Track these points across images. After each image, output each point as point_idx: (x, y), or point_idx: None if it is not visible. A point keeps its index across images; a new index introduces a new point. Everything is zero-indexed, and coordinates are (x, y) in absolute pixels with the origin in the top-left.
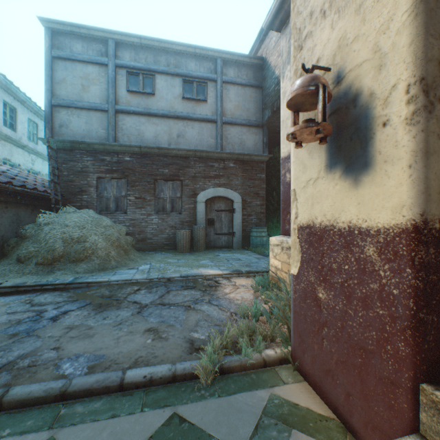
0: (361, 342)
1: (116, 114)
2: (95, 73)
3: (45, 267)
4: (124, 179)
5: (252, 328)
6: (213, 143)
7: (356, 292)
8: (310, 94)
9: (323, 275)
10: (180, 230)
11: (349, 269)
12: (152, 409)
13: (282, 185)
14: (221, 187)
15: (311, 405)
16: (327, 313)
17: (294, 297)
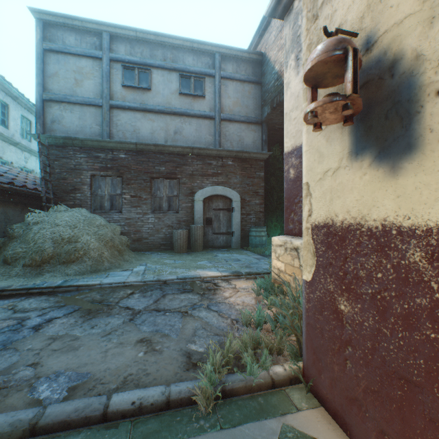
0: (402, 370)
1: (111, 109)
2: (89, 67)
3: (33, 269)
4: (119, 176)
5: (256, 339)
6: (211, 140)
7: (394, 307)
8: (335, 61)
9: (346, 283)
10: (177, 230)
11: (384, 278)
12: None
13: (285, 182)
14: (219, 185)
15: None
16: (352, 329)
17: (307, 307)
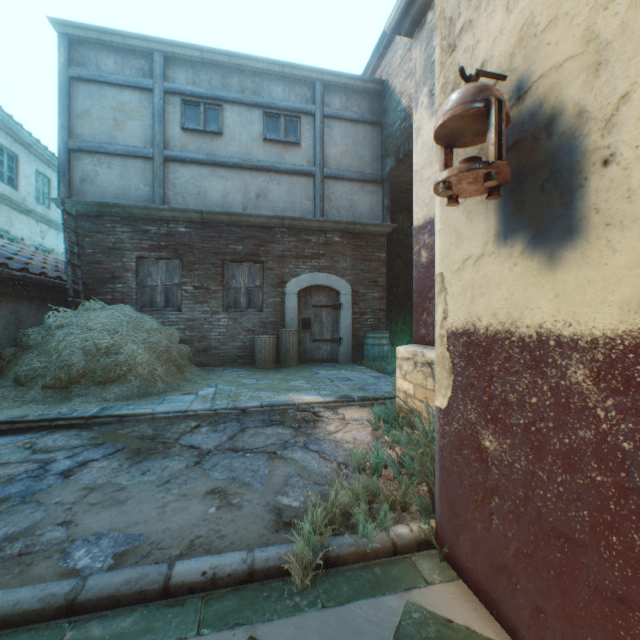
0: (562, 525)
1: (165, 163)
2: (135, 103)
3: (56, 392)
4: (178, 259)
5: (373, 489)
6: (309, 206)
7: (552, 442)
8: (475, 116)
9: (492, 411)
10: (260, 336)
11: (539, 404)
12: (216, 631)
13: (414, 269)
14: (322, 272)
15: (473, 622)
16: (499, 473)
17: (441, 444)
